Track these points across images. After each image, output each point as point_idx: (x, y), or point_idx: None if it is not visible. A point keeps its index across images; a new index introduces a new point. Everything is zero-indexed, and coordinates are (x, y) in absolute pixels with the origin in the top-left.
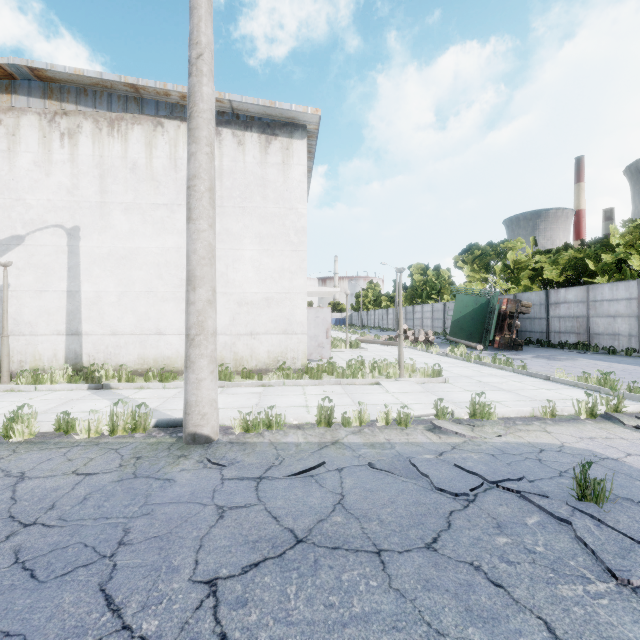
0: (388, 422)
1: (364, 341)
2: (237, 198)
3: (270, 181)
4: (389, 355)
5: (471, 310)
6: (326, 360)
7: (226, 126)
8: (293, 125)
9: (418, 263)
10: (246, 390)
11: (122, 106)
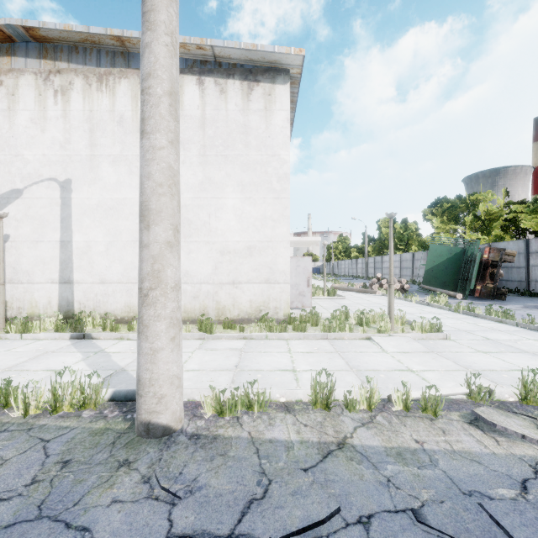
0: (409, 407)
1: (339, 288)
2: (219, 146)
3: (252, 128)
4: (368, 303)
5: (445, 259)
6: (307, 308)
7: (208, 75)
8: (275, 70)
9: (386, 217)
10: (226, 344)
11: (110, 61)
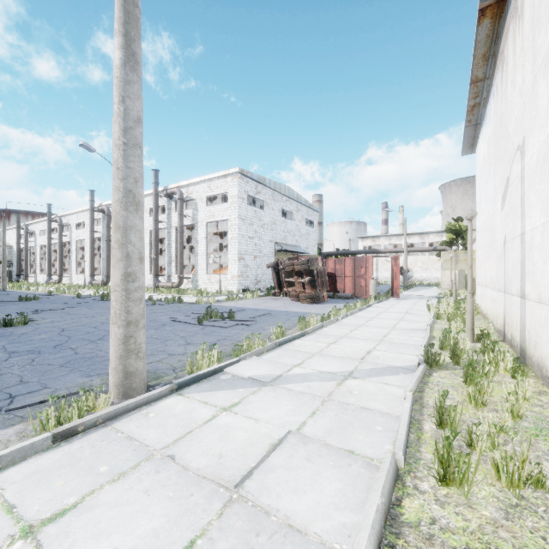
0: None
1: None
2: None
3: None
4: None
5: None
6: None
7: None
8: None
9: None
10: (302, 476)
11: None
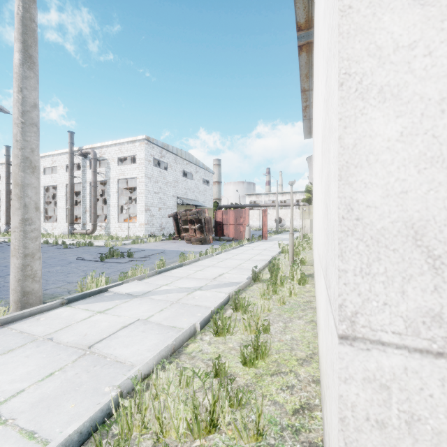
0: None
1: None
2: None
3: None
4: None
5: None
6: None
7: None
8: None
9: None
10: (135, 339)
11: None
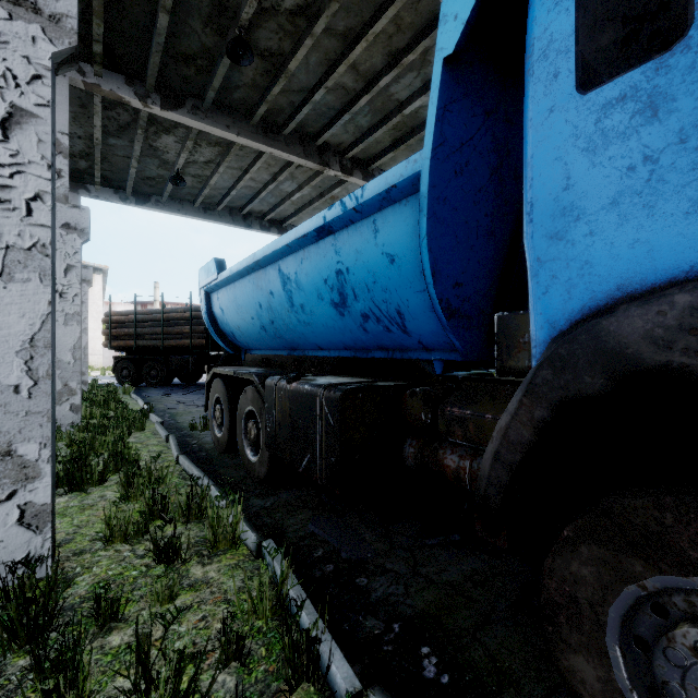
0: None
1: None
2: None
3: None
4: None
5: None
6: None
7: None
8: (95, 268)
9: None
10: None
11: None
